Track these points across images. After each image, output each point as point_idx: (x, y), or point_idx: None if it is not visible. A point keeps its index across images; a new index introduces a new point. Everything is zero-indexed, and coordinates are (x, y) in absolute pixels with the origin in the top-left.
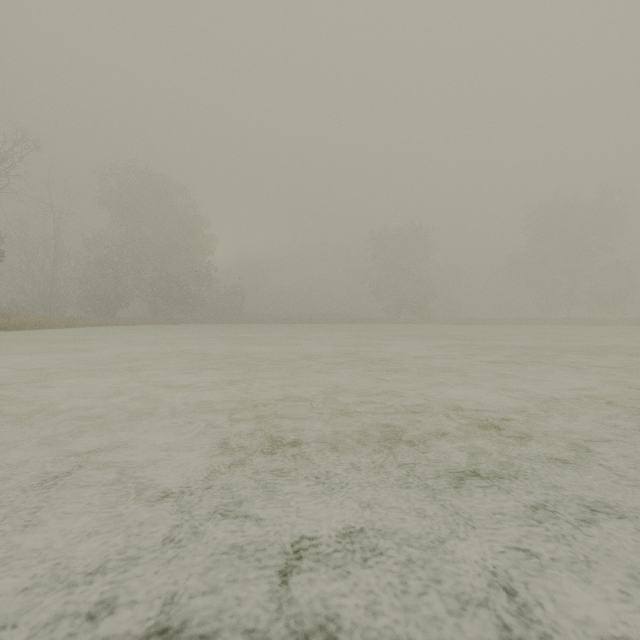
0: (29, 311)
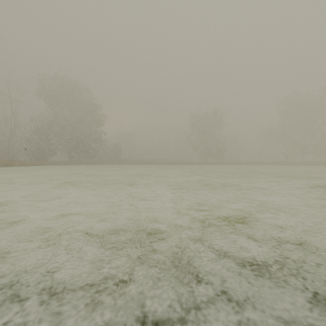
0: None
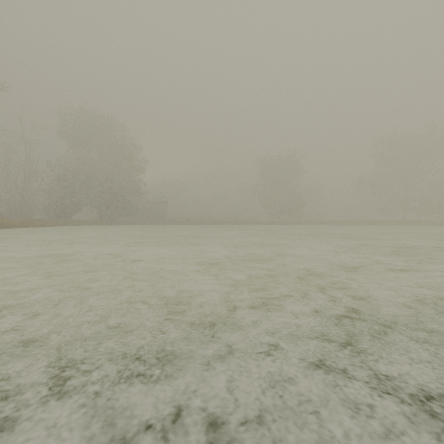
0: (7, 215)
